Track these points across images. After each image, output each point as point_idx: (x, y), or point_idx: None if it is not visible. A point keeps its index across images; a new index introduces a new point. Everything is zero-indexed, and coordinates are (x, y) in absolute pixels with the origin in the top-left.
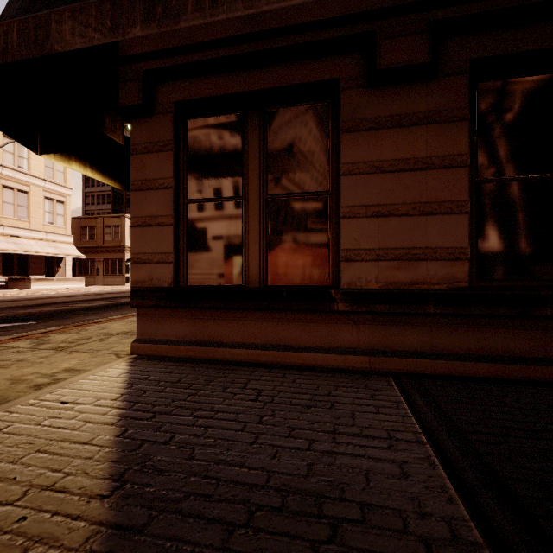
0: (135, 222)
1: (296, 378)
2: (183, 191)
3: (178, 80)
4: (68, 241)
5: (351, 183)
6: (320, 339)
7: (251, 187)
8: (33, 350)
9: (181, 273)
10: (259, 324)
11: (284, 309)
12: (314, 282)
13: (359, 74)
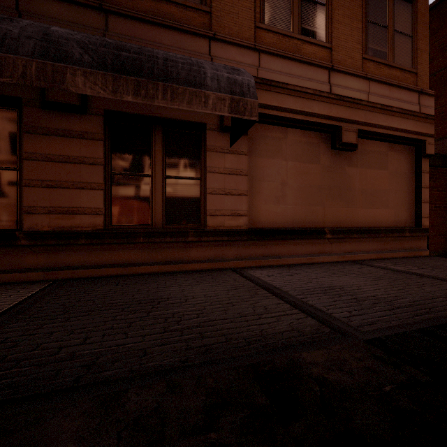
0: None
1: None
2: None
3: None
4: None
5: (31, 165)
6: (9, 264)
7: None
8: None
9: None
10: None
11: None
12: (5, 227)
13: (37, 99)
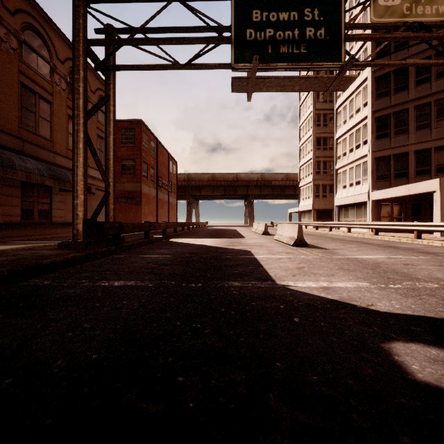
0: None
1: None
2: None
3: None
4: None
5: None
6: None
7: None
8: None
9: None
10: None
11: None
12: None
13: None
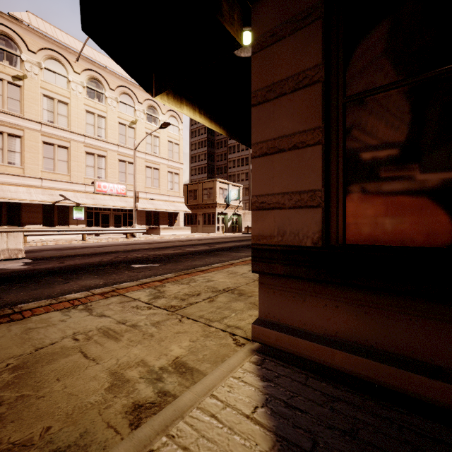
0: (257, 150)
1: None
2: (336, 85)
3: None
4: (181, 201)
5: None
6: None
7: None
8: (148, 307)
9: (333, 224)
10: None
11: None
12: None
13: None
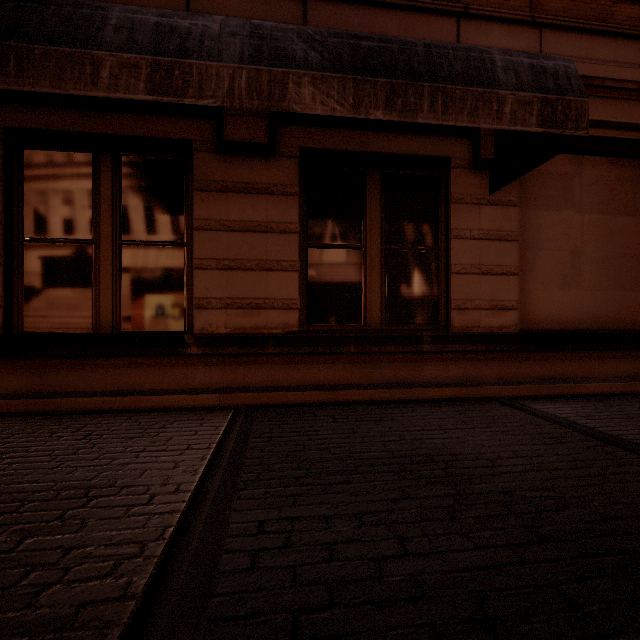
0: None
1: (141, 418)
2: (18, 227)
3: (10, 104)
4: None
5: (203, 238)
6: (175, 381)
7: (103, 231)
8: None
9: (16, 319)
10: (111, 371)
11: (138, 355)
12: (170, 328)
13: (211, 140)
